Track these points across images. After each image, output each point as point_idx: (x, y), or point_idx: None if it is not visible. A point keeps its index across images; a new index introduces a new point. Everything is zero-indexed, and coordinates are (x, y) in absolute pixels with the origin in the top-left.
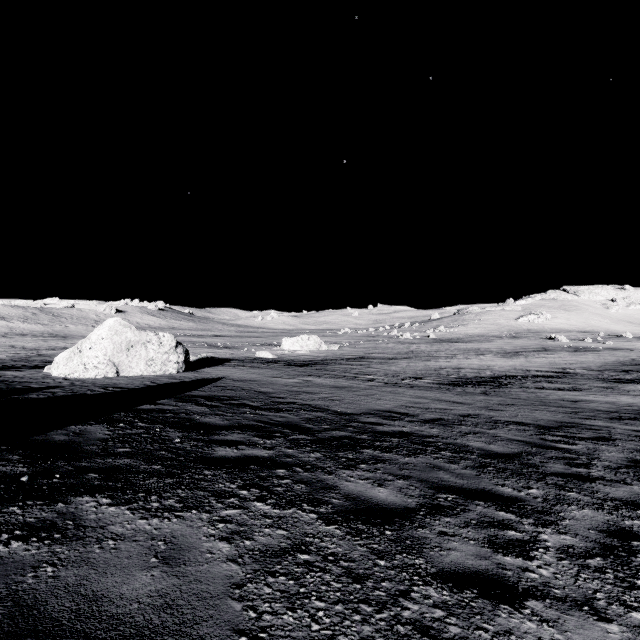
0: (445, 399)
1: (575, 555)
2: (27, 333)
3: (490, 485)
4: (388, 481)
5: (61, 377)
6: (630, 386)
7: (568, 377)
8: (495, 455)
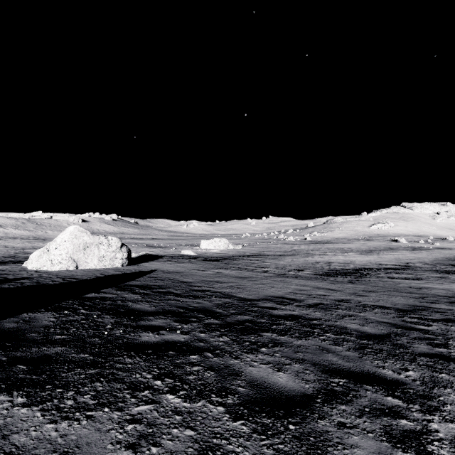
0: (322, 287)
1: None
2: (17, 237)
3: (373, 367)
4: (286, 365)
5: (34, 270)
6: None
7: (410, 269)
8: (370, 336)
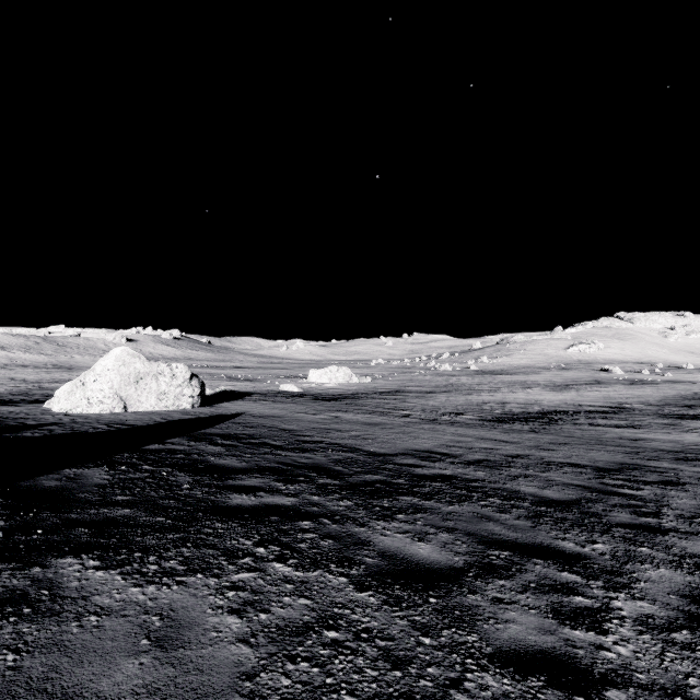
0: (490, 437)
1: (657, 627)
2: (29, 364)
3: (548, 539)
4: (430, 535)
5: (62, 413)
6: (694, 423)
7: (625, 413)
8: (551, 502)
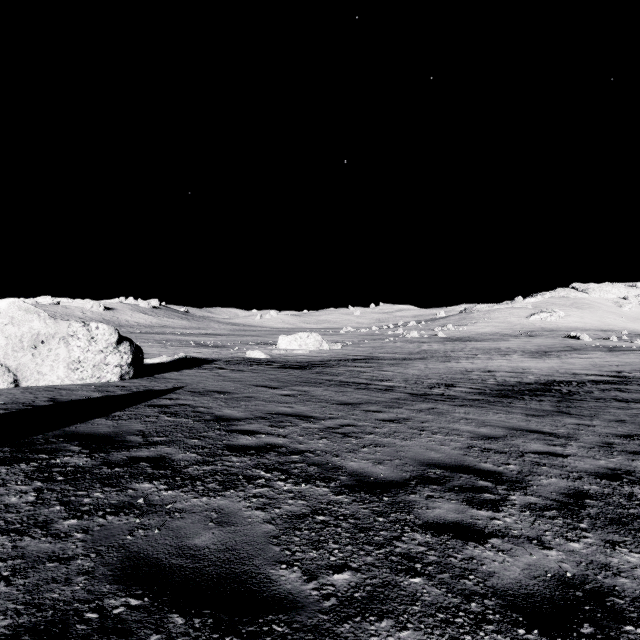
0: (523, 426)
1: None
2: None
3: None
4: None
5: None
6: None
7: (635, 383)
8: None
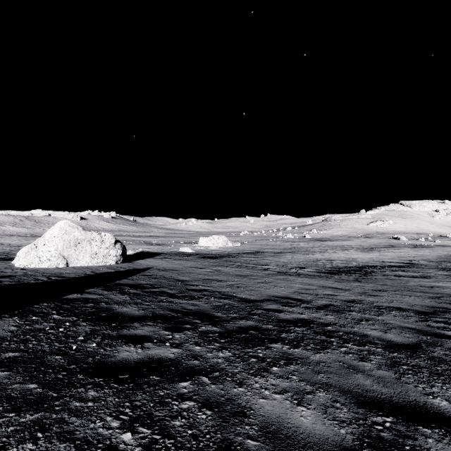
0: (328, 286)
1: None
2: (14, 234)
3: (420, 396)
4: (308, 394)
5: (20, 267)
6: None
7: (416, 267)
8: (398, 347)
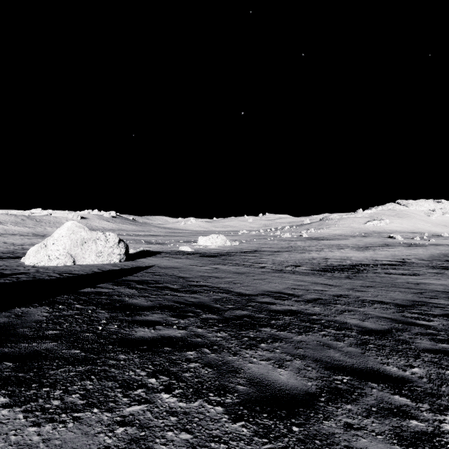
0: (320, 282)
1: None
2: (17, 233)
3: (377, 364)
4: (287, 361)
5: (31, 265)
6: None
7: (407, 265)
8: (371, 332)
